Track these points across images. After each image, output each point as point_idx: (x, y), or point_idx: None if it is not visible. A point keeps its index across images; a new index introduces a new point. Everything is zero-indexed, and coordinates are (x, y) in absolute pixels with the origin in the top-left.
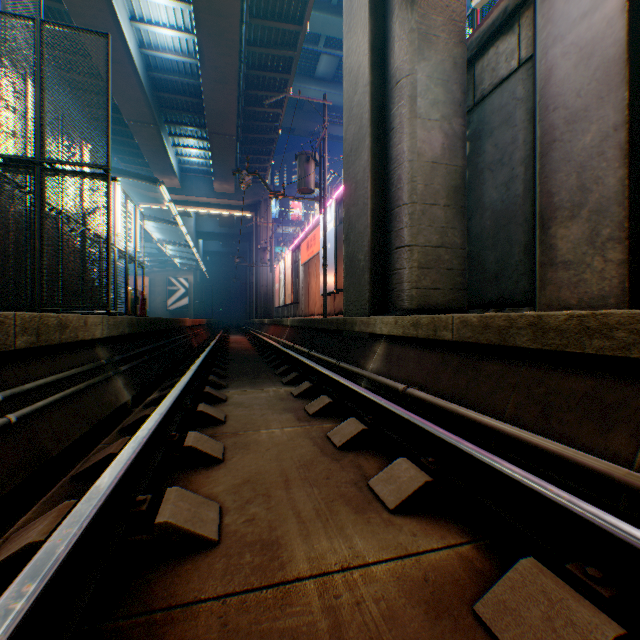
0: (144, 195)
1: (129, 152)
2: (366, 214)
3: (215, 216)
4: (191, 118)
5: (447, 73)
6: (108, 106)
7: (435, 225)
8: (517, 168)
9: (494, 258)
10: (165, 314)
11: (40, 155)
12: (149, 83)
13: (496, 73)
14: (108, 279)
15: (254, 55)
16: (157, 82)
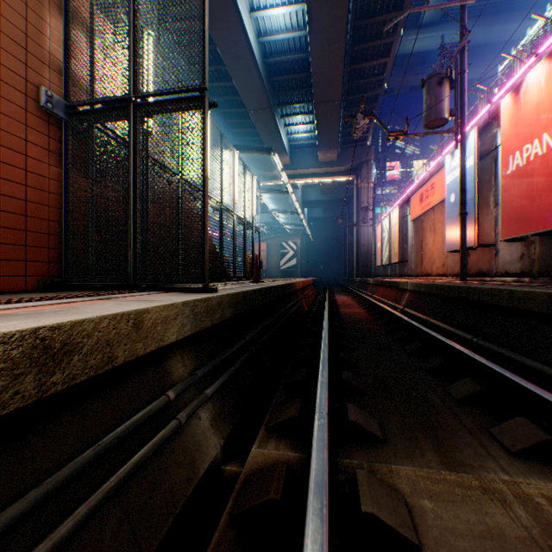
0: (262, 175)
1: (251, 141)
2: None
3: (317, 186)
4: (299, 95)
5: None
6: (204, 1)
7: None
8: None
9: None
10: (277, 273)
11: (132, 89)
12: (264, 70)
13: None
14: (204, 242)
15: (361, 2)
16: (271, 68)
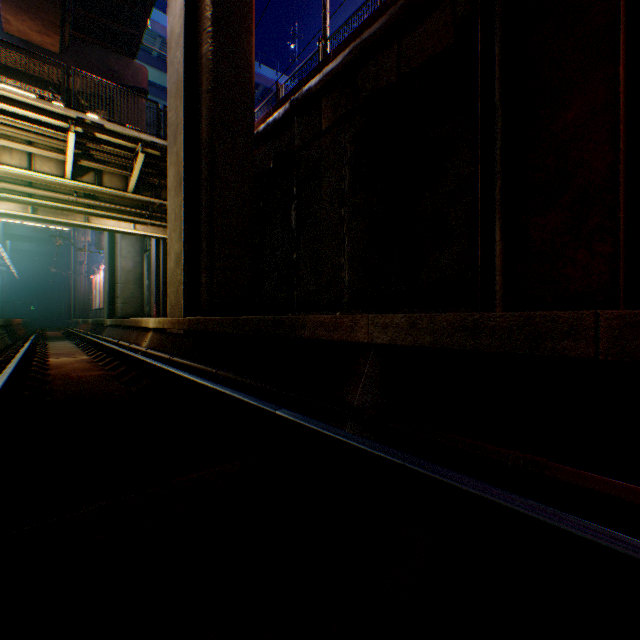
0: None
1: None
2: (108, 284)
3: None
4: None
5: (136, 243)
6: None
7: (131, 290)
8: None
9: None
10: None
11: None
12: None
13: None
14: None
15: None
16: None
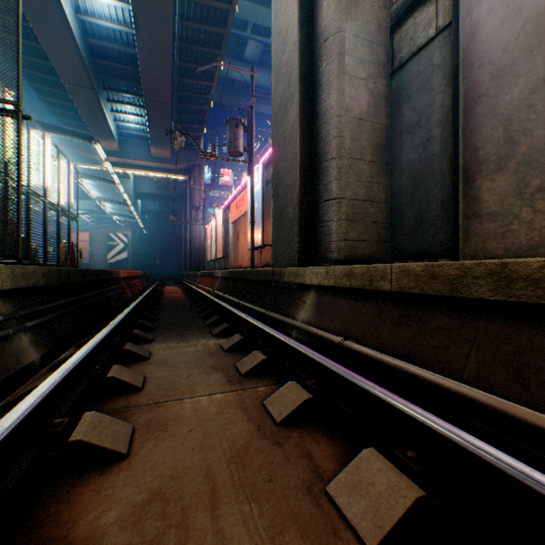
0: (84, 156)
1: (68, 115)
2: (295, 168)
3: (153, 179)
4: (128, 86)
5: (372, 35)
6: (18, 36)
7: (361, 179)
8: (434, 129)
9: (412, 213)
10: (105, 267)
11: None
12: (86, 48)
13: (414, 42)
14: (18, 225)
15: (187, 29)
16: (94, 48)
